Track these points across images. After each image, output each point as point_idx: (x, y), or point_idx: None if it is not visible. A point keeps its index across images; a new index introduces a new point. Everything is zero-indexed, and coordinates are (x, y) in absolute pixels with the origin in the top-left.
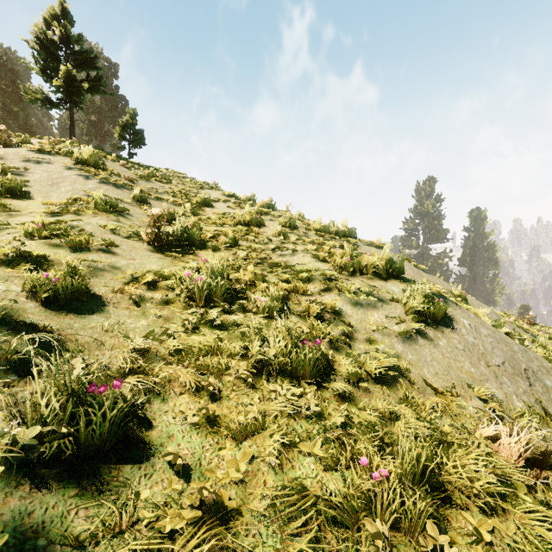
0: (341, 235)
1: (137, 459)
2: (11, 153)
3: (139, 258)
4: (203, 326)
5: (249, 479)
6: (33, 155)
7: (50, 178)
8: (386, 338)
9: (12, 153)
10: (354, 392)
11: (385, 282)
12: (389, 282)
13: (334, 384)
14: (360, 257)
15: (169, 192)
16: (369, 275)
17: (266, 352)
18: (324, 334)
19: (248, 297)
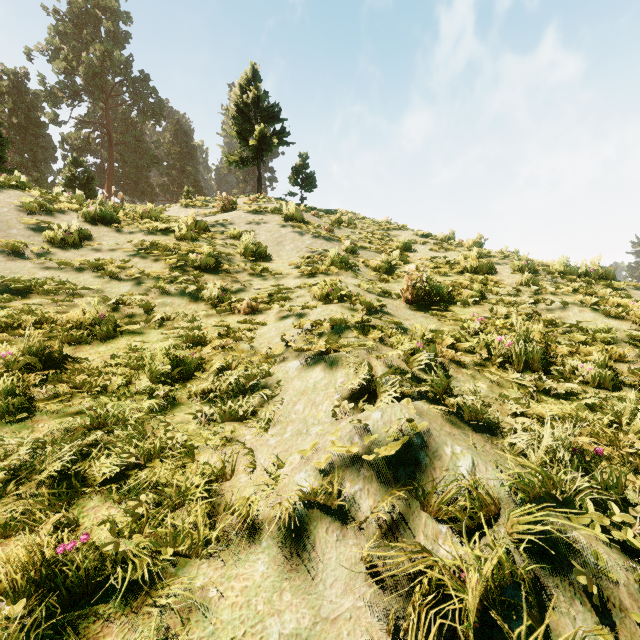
0: (596, 277)
1: (636, 519)
2: (236, 218)
3: (409, 318)
4: (538, 394)
5: None
6: (251, 217)
7: (273, 237)
8: None
9: (236, 217)
10: None
11: None
12: None
13: None
14: None
15: (362, 238)
16: None
17: None
18: None
19: (558, 364)
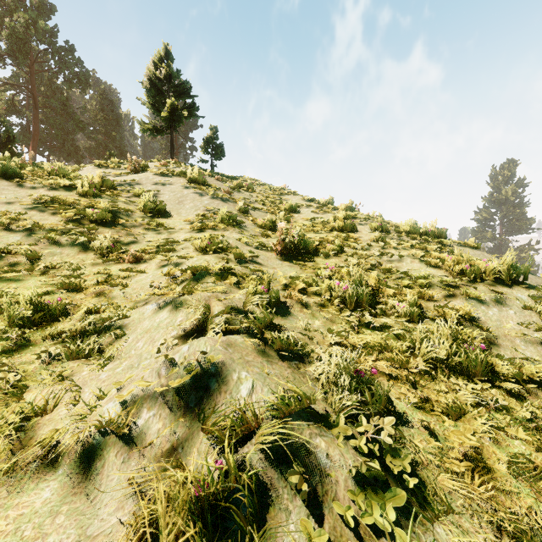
0: (432, 236)
1: (397, 424)
2: (144, 179)
3: (276, 267)
4: (361, 327)
5: (480, 448)
6: (158, 178)
7: (176, 197)
8: (530, 345)
9: (144, 178)
10: (520, 392)
11: (510, 289)
12: (513, 289)
13: (503, 384)
14: (471, 262)
15: (258, 201)
16: (489, 282)
17: (437, 353)
18: (469, 339)
19: (383, 303)
